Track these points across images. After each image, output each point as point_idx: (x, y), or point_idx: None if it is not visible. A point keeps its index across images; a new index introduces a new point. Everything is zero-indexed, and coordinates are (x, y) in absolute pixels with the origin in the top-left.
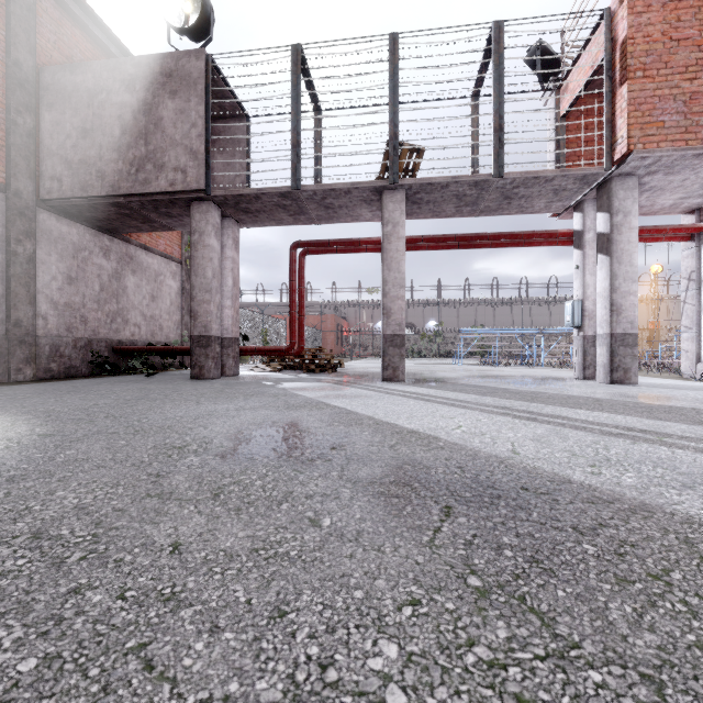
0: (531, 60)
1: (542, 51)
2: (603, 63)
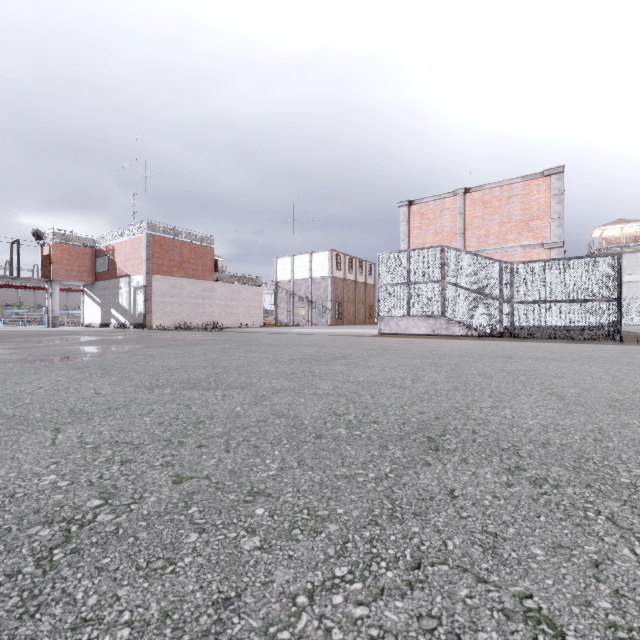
0: (34, 234)
1: (37, 234)
2: (49, 256)
